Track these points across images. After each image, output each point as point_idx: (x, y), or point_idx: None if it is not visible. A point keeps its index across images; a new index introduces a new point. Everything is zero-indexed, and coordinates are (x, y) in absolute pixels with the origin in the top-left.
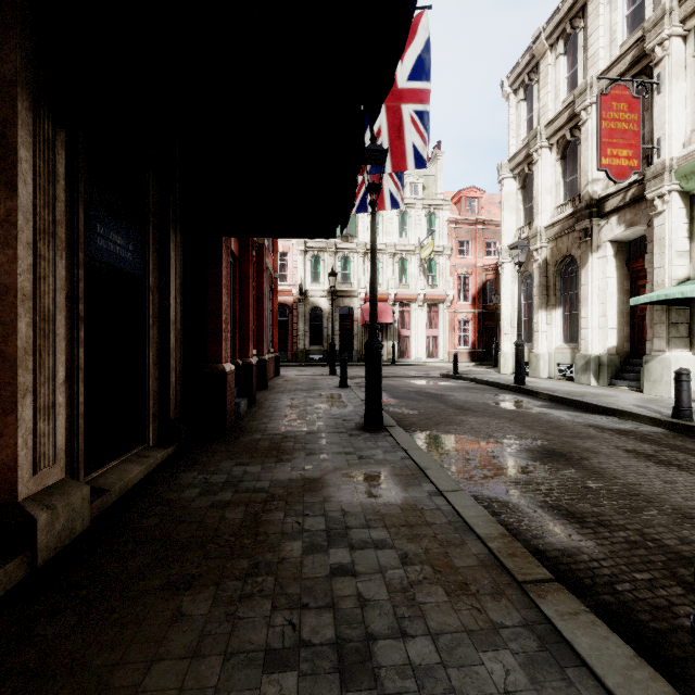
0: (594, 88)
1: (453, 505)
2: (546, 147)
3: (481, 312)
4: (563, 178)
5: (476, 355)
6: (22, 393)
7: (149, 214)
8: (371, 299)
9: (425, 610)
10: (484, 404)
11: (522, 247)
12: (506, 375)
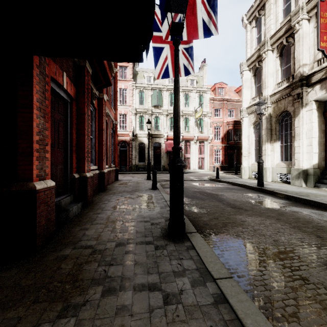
0: (304, 9)
1: None
2: (270, 50)
3: (226, 145)
4: (280, 67)
5: (223, 167)
6: None
7: None
8: (175, 123)
9: None
10: (248, 203)
11: (262, 103)
12: (246, 179)
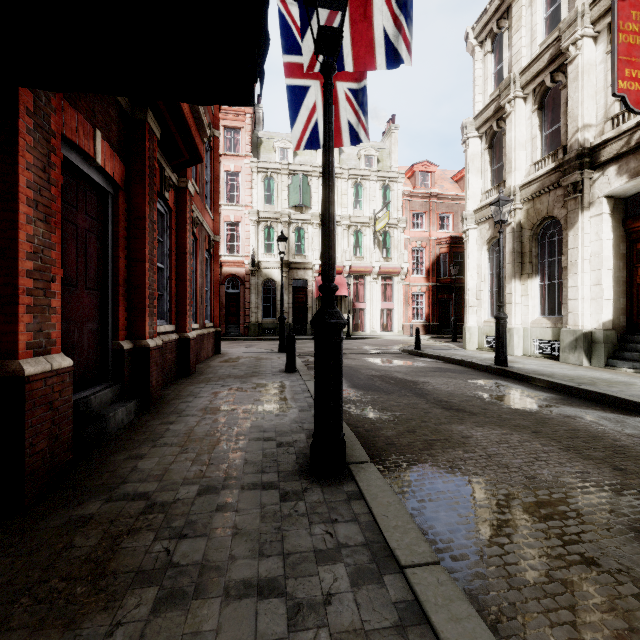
0: (586, 17)
1: None
2: (520, 97)
3: (435, 285)
4: (540, 131)
5: (430, 328)
6: None
7: None
8: (324, 237)
9: None
10: (477, 398)
11: (504, 202)
12: (473, 351)
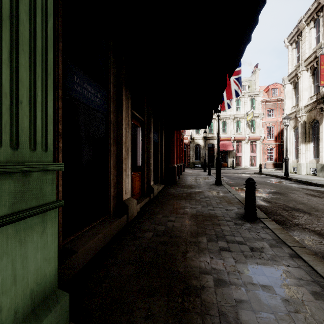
0: None
1: (235, 196)
2: (305, 70)
3: (280, 144)
4: (313, 84)
5: (277, 165)
6: (151, 167)
7: (159, 127)
8: (217, 145)
9: (222, 204)
10: (264, 181)
11: (288, 118)
12: None
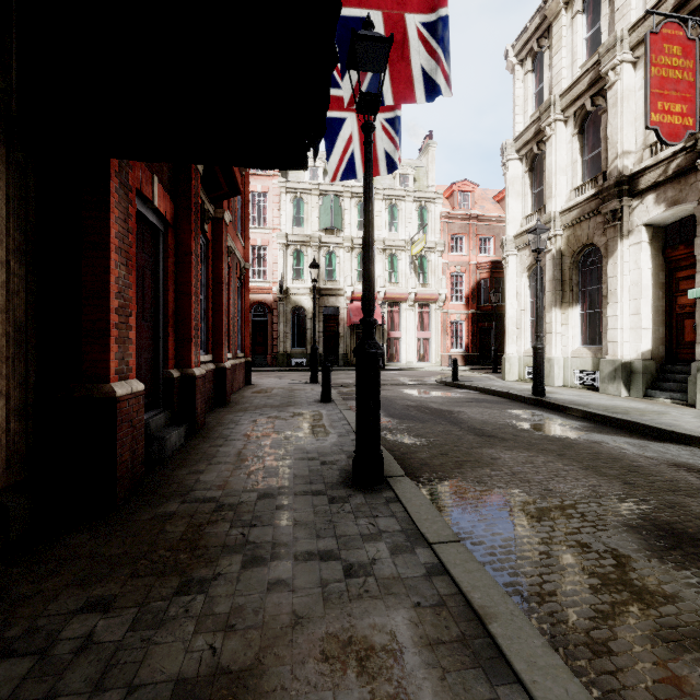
0: (625, 43)
1: None
2: (561, 120)
3: (475, 312)
4: (581, 155)
5: (469, 359)
6: None
7: None
8: (365, 277)
9: None
10: (510, 426)
11: (542, 230)
12: (513, 382)
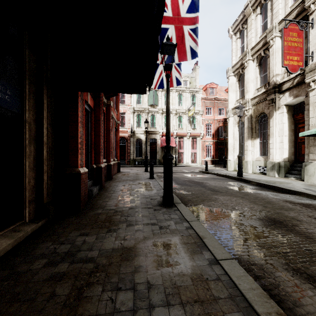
0: (277, 28)
1: (229, 275)
2: (251, 59)
3: (216, 141)
4: (259, 75)
5: (214, 161)
6: None
7: (25, 73)
8: (167, 130)
9: None
10: (225, 188)
11: (241, 107)
12: (231, 171)
